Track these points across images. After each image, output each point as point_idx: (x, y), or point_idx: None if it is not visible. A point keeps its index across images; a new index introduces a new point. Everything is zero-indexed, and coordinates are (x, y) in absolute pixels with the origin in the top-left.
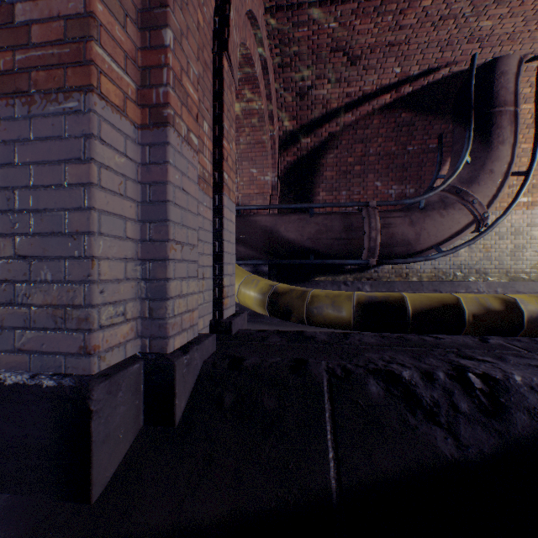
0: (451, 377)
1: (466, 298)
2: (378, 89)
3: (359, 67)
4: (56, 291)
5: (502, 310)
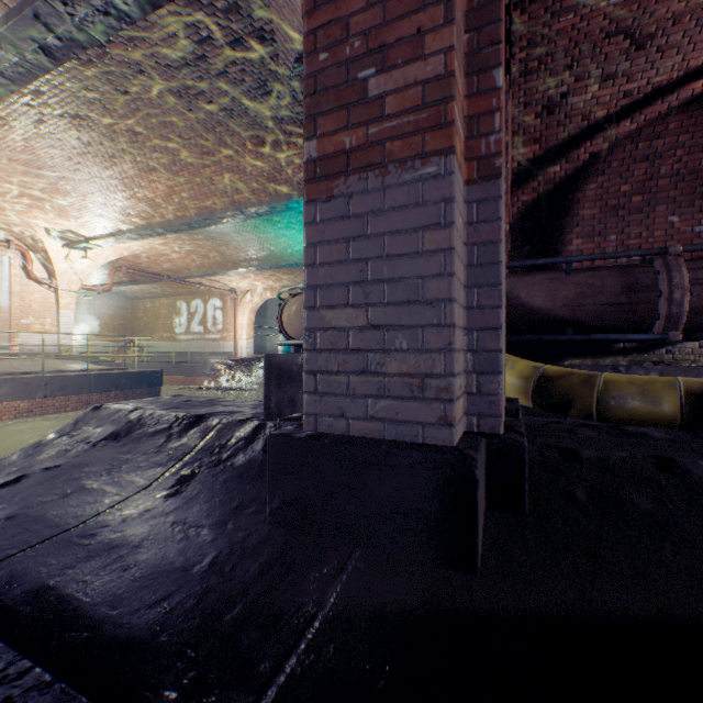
0: None
1: None
2: (681, 76)
3: (649, 50)
4: (412, 360)
5: None
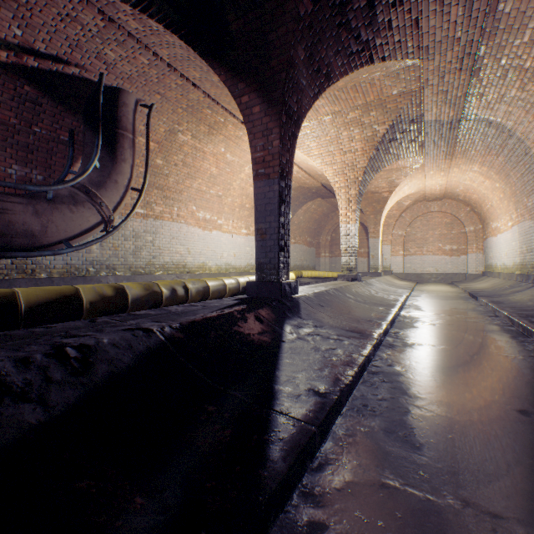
0: (50, 355)
1: (87, 288)
2: None
3: None
4: None
5: (115, 295)
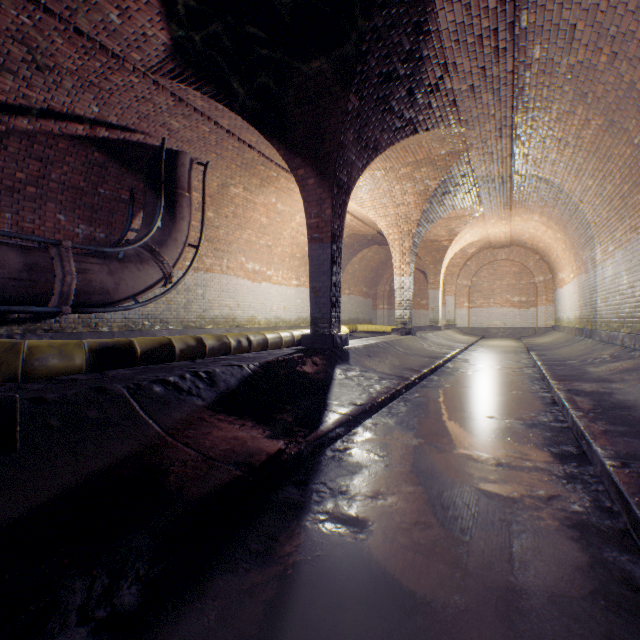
0: (193, 375)
1: (177, 339)
2: (71, 114)
3: (49, 78)
4: None
5: (197, 345)
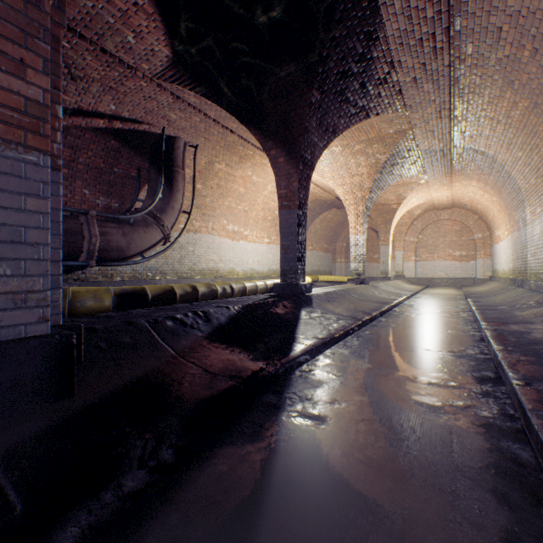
0: (194, 314)
1: (177, 286)
2: (95, 112)
3: (80, 85)
4: (17, 282)
5: (192, 291)
